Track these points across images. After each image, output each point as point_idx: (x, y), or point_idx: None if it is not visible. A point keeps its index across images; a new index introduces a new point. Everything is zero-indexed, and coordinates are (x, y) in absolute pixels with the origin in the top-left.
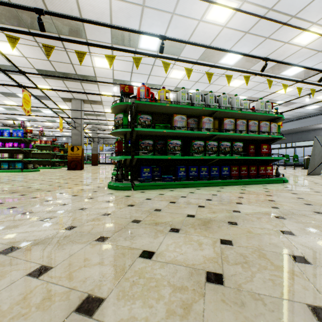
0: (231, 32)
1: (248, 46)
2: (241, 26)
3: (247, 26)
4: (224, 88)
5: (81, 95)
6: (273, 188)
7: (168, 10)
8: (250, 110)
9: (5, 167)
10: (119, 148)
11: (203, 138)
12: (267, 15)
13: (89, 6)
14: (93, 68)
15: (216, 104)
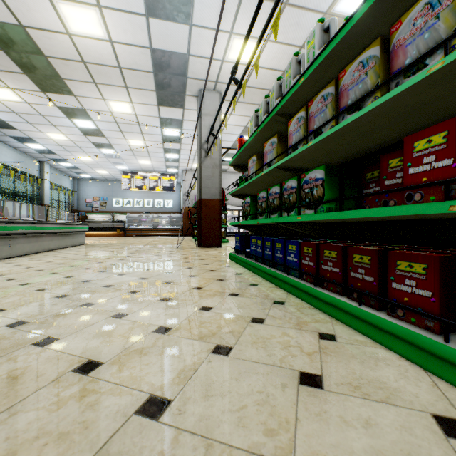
0: None
1: None
2: None
3: None
4: None
5: None
6: (249, 329)
7: None
8: None
9: None
10: None
11: None
12: None
13: (273, 61)
14: None
15: (276, 104)
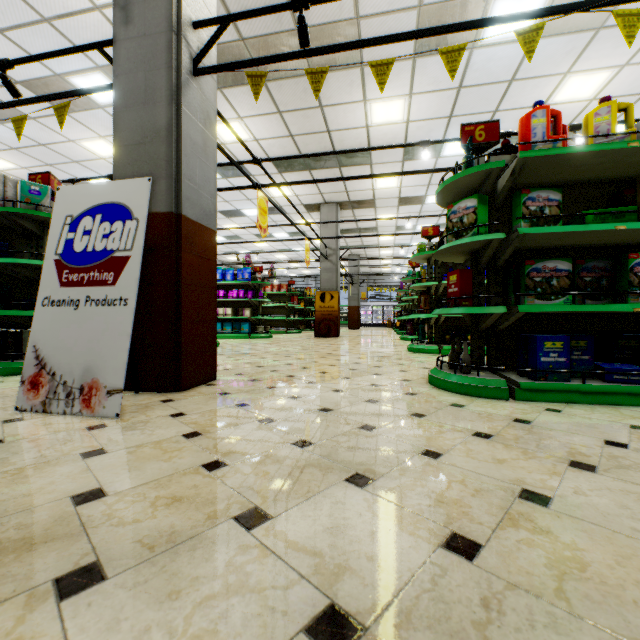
0: None
1: None
2: None
3: None
4: None
5: (337, 195)
6: None
7: None
8: None
9: (228, 330)
10: (462, 286)
11: None
12: None
13: None
14: (366, 130)
15: None
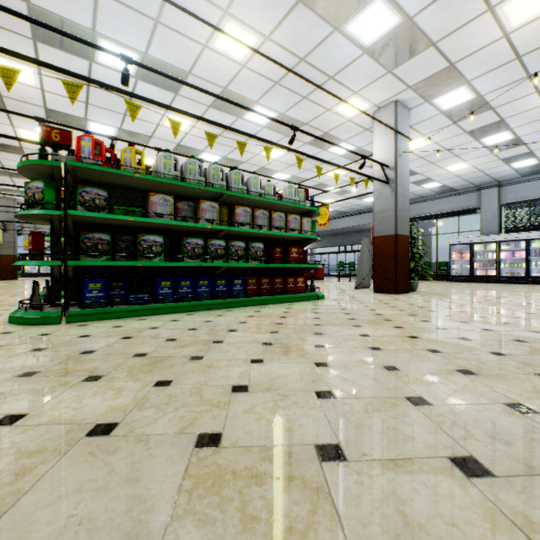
0: (255, 77)
1: (281, 102)
2: (268, 72)
3: (276, 75)
4: (257, 158)
5: None
6: (298, 308)
7: (147, 13)
8: (276, 198)
9: None
10: (37, 245)
11: (207, 233)
12: (300, 66)
13: None
14: None
15: (223, 183)
